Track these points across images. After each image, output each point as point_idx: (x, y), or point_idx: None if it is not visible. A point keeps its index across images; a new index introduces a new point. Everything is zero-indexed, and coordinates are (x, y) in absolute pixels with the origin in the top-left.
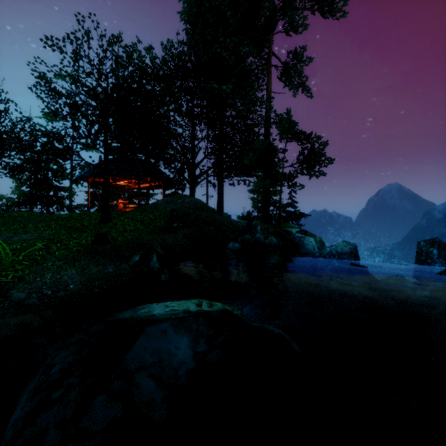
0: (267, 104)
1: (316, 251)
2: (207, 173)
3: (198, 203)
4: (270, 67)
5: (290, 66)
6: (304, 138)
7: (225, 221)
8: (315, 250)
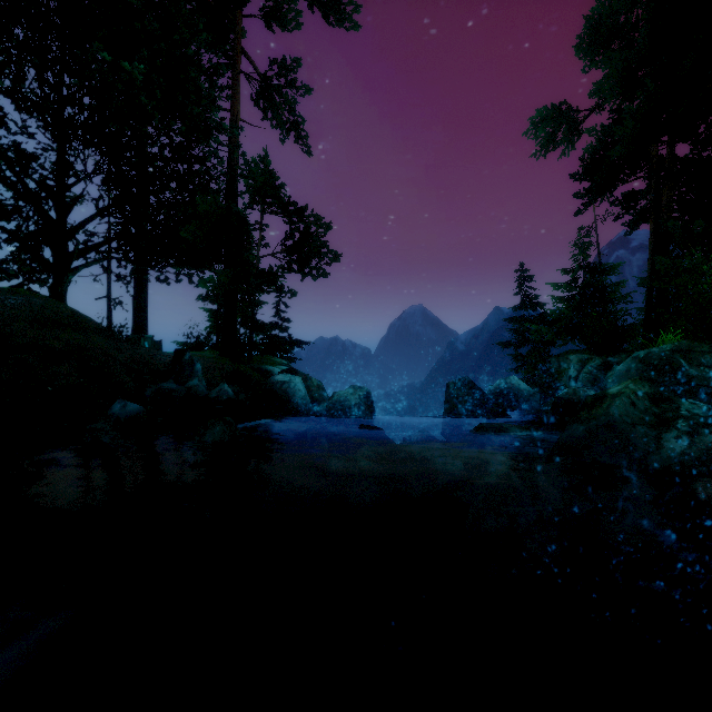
0: (227, 133)
1: (309, 405)
2: (99, 251)
3: (49, 311)
4: (238, 74)
5: (273, 84)
6: (295, 211)
7: (120, 353)
8: (307, 404)
